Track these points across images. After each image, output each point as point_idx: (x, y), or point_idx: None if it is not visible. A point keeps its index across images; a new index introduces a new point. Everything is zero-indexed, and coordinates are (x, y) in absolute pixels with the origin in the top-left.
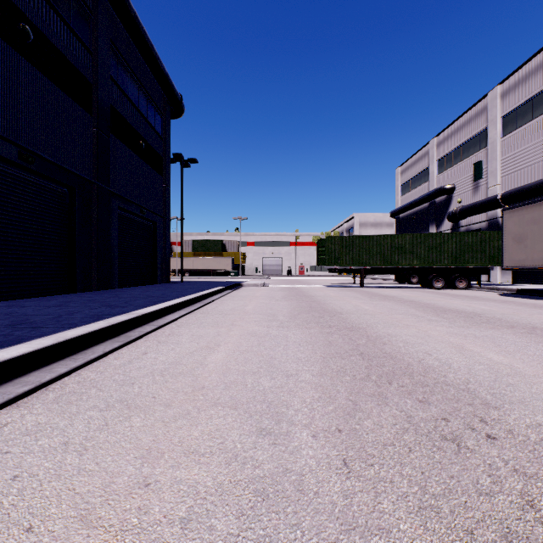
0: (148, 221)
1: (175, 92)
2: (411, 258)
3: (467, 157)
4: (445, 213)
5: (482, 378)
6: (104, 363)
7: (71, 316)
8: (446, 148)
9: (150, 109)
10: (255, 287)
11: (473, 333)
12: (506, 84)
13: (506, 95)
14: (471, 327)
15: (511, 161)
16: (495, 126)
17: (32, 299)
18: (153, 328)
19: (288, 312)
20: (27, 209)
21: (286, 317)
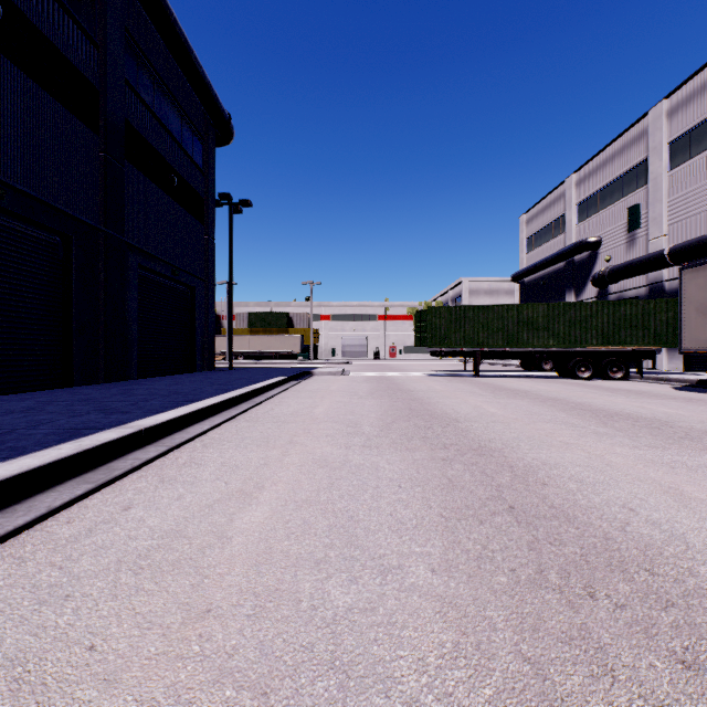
0: (182, 285)
1: (220, 109)
2: (546, 336)
3: (618, 199)
4: (587, 275)
5: None
6: (41, 534)
7: (31, 430)
8: (589, 187)
9: (186, 132)
10: (331, 376)
11: (680, 461)
12: (675, 98)
13: (675, 113)
14: (669, 447)
15: (681, 204)
16: (658, 156)
17: None
18: (160, 452)
19: (378, 419)
20: None
21: (374, 428)
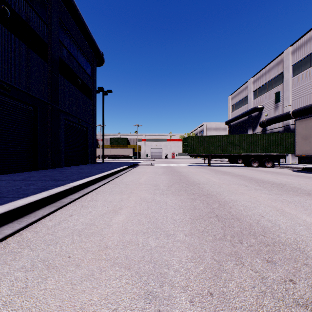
0: (82, 126)
1: (99, 51)
2: (239, 149)
3: (270, 89)
4: (257, 122)
5: (305, 238)
6: (41, 224)
7: (28, 187)
8: (258, 84)
9: (84, 61)
10: (146, 166)
11: (286, 199)
12: (295, 46)
13: (295, 52)
14: (283, 194)
15: (297, 91)
16: (287, 71)
17: (9, 174)
18: (79, 196)
19: (166, 183)
20: (7, 119)
21: (165, 187)
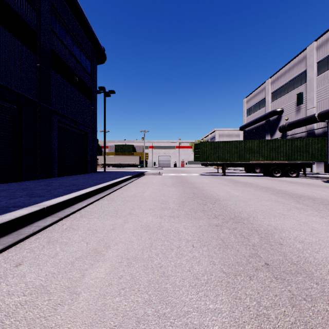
0: (81, 131)
1: (99, 45)
2: (258, 156)
3: (291, 90)
4: (276, 127)
5: None
6: None
7: None
8: (277, 84)
9: (82, 56)
10: (153, 175)
11: None
12: (320, 40)
13: (320, 48)
14: None
15: (323, 91)
16: (312, 69)
17: None
18: (53, 221)
19: (177, 199)
20: None
21: (176, 205)
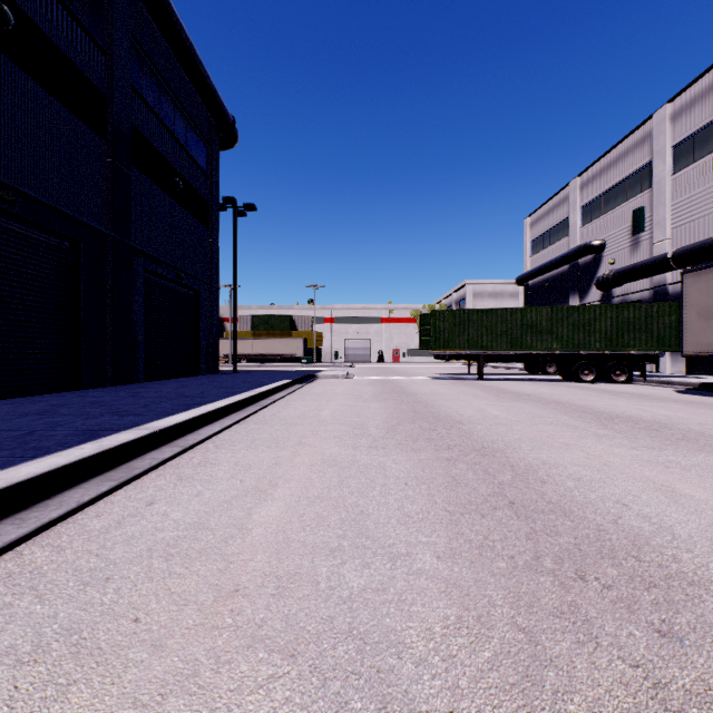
0: (187, 288)
1: (225, 113)
2: (550, 340)
3: (622, 202)
4: (591, 279)
5: None
6: (74, 526)
7: (50, 431)
8: (594, 190)
9: (191, 136)
10: (335, 379)
11: (675, 461)
12: (679, 102)
13: (679, 117)
14: (665, 447)
15: (685, 207)
16: (662, 160)
17: (12, 400)
18: (175, 452)
19: (383, 421)
20: (7, 270)
21: (380, 430)
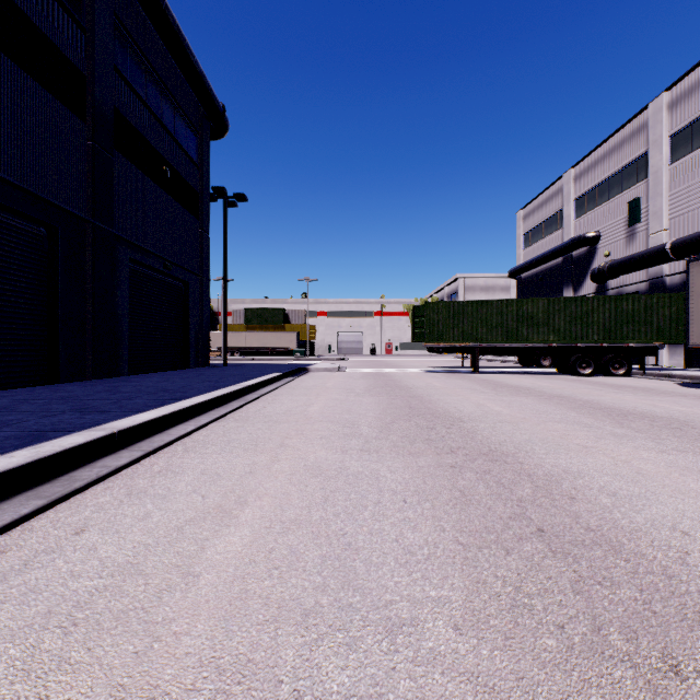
0: (176, 280)
1: (214, 100)
2: (546, 332)
3: (617, 193)
4: (585, 271)
5: None
6: None
7: None
8: (588, 182)
9: (179, 123)
10: (327, 372)
11: None
12: (677, 90)
13: (677, 105)
14: (699, 451)
15: (683, 197)
16: (659, 149)
17: None
18: (133, 458)
19: (376, 418)
20: None
21: (373, 429)
